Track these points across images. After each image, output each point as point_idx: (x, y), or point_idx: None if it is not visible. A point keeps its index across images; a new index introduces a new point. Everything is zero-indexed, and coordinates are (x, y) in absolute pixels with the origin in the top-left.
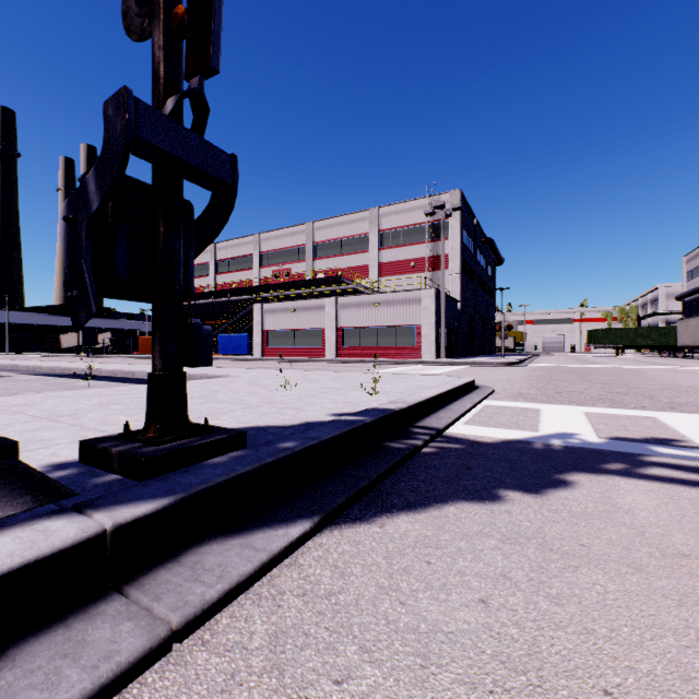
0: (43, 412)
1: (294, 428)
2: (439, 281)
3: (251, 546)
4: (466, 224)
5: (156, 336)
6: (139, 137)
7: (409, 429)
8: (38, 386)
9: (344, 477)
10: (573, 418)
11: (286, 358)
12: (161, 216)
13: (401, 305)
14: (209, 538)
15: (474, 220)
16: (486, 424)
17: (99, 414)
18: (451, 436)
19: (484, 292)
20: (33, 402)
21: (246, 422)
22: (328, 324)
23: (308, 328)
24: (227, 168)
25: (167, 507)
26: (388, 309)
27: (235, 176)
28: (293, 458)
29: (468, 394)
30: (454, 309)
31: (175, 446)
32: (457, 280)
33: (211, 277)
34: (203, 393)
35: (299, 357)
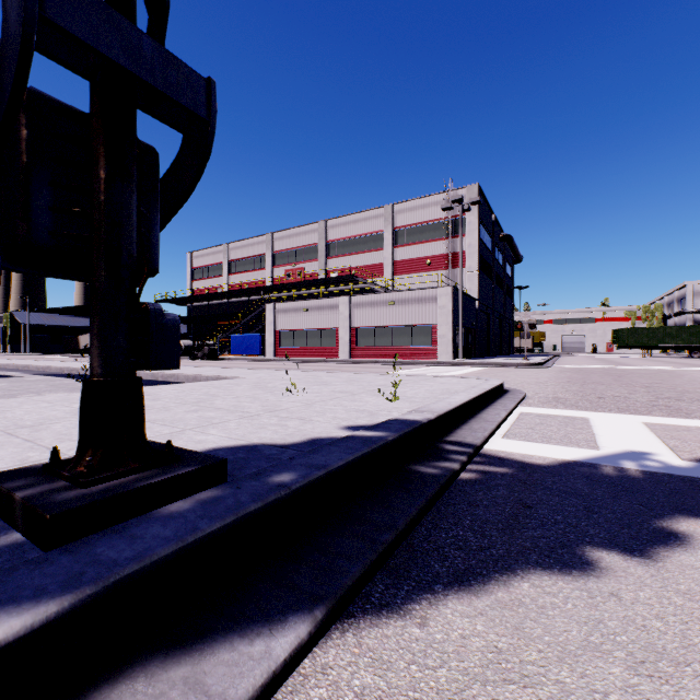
0: (5, 421)
1: (296, 448)
2: (456, 279)
3: (202, 687)
4: (484, 220)
5: (94, 327)
6: (49, 19)
7: (439, 446)
8: (42, 387)
9: (361, 525)
10: (635, 431)
11: (299, 359)
12: (100, 155)
13: (416, 303)
14: (135, 662)
15: (492, 215)
16: (530, 438)
17: (68, 425)
18: (492, 454)
19: (502, 290)
20: (5, 408)
21: (237, 437)
22: (341, 324)
23: (321, 328)
24: (200, 96)
25: (53, 619)
26: (403, 308)
27: (211, 108)
28: (289, 500)
29: (498, 400)
30: (472, 308)
31: (111, 488)
32: (474, 277)
33: (224, 278)
34: (200, 398)
35: (312, 358)
